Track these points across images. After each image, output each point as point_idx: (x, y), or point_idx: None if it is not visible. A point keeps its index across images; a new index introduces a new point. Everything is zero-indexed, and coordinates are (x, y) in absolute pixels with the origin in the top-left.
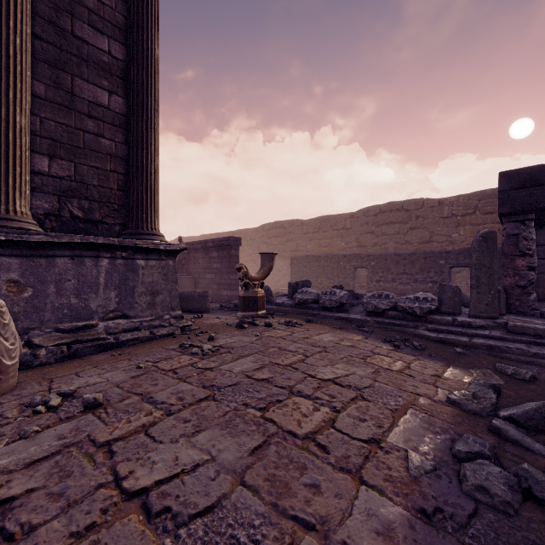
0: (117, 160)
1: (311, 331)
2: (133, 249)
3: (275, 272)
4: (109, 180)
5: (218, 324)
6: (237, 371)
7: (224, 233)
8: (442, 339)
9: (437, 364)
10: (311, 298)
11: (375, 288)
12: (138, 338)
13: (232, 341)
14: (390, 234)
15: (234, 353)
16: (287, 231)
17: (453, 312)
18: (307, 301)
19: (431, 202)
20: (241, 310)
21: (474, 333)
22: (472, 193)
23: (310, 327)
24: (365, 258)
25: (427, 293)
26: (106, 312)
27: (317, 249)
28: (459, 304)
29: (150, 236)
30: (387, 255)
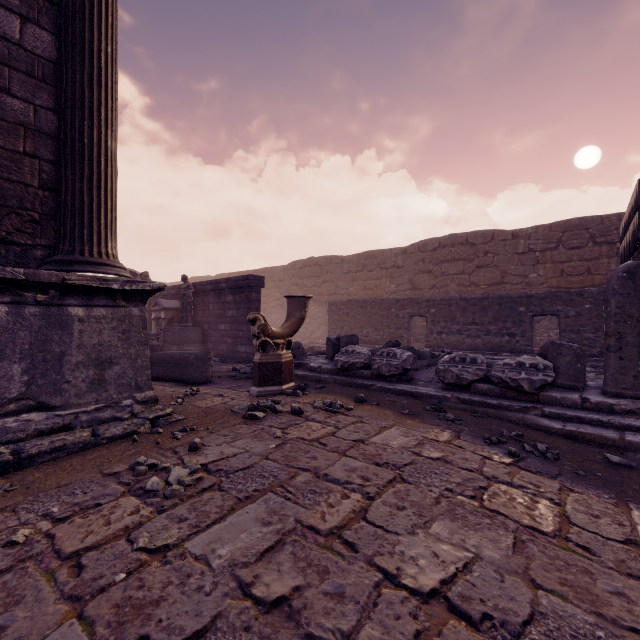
0: (39, 137)
1: (366, 424)
2: (59, 287)
3: (309, 320)
4: (22, 169)
5: (217, 408)
6: (220, 563)
7: (245, 272)
8: (573, 433)
9: (605, 501)
10: (360, 361)
11: (437, 342)
12: (63, 447)
13: (232, 454)
14: (452, 274)
15: (228, 491)
16: (324, 269)
17: (575, 386)
18: (355, 365)
19: (503, 234)
20: (256, 383)
21: (624, 424)
22: (554, 223)
23: (363, 413)
24: (423, 304)
25: (536, 357)
26: (2, 401)
27: (361, 293)
28: (583, 373)
29: (94, 266)
30: (451, 300)
